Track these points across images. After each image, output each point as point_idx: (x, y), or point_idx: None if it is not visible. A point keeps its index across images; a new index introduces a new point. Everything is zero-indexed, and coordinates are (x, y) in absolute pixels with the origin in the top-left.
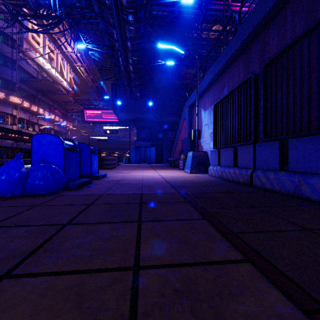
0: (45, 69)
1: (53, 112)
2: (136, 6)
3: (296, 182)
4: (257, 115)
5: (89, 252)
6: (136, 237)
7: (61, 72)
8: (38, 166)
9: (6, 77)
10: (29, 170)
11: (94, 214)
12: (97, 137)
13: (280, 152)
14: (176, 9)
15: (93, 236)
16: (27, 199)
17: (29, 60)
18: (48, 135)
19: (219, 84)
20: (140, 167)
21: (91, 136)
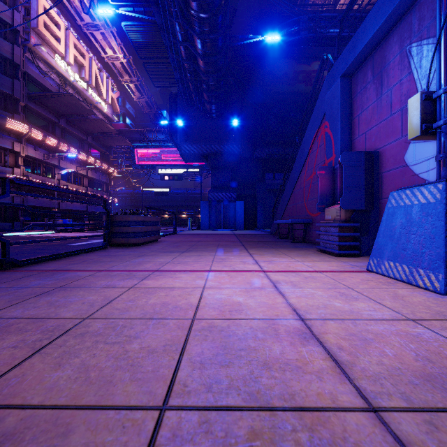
0: (71, 82)
1: (86, 150)
2: None
3: None
4: None
5: None
6: None
7: (97, 88)
8: None
9: (2, 89)
10: None
11: None
12: (154, 189)
13: None
14: None
15: None
16: None
17: (44, 66)
18: None
19: None
20: (212, 240)
21: (145, 187)
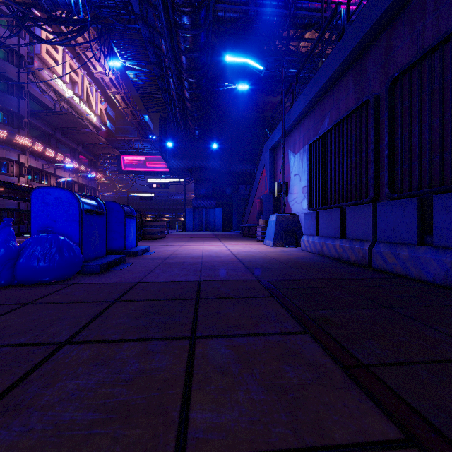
0: (66, 98)
1: (77, 158)
2: (193, 3)
3: (448, 264)
4: (379, 158)
5: (90, 414)
6: (184, 375)
7: (88, 101)
8: (37, 238)
9: (10, 108)
10: (22, 245)
11: (118, 321)
12: (140, 194)
13: (418, 215)
14: (252, 9)
15: (105, 371)
16: (16, 291)
17: (43, 85)
18: (56, 189)
19: (317, 115)
20: (199, 237)
21: (130, 192)
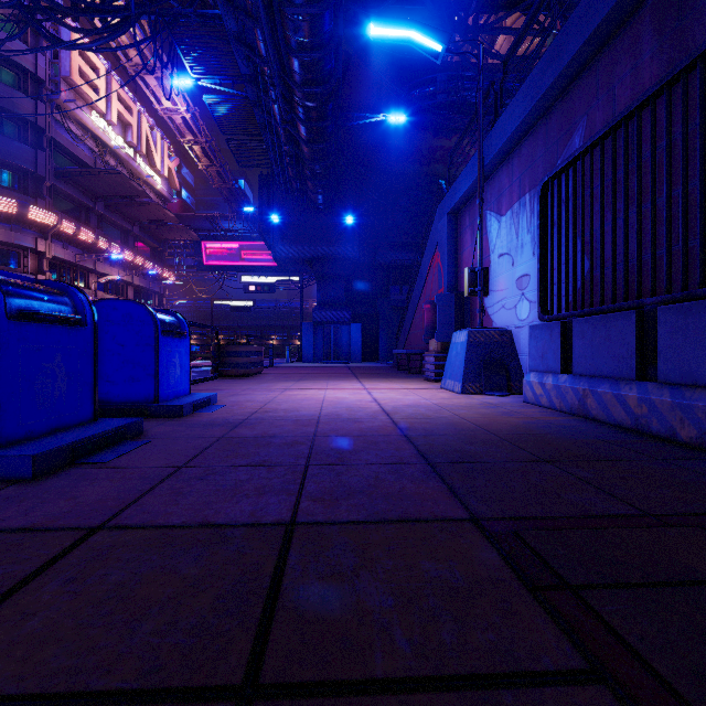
0: (113, 149)
1: (131, 245)
2: None
3: None
4: None
5: None
6: None
7: (148, 155)
8: None
9: (21, 165)
10: None
11: None
12: (231, 303)
13: None
14: None
15: None
16: None
17: (76, 128)
18: None
19: (553, 128)
20: (322, 372)
21: (216, 299)
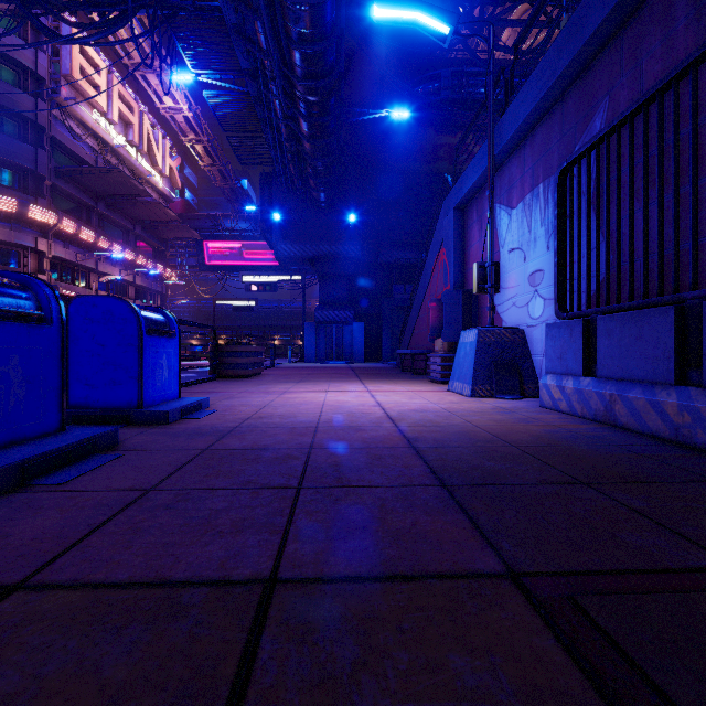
0: (114, 148)
1: (133, 245)
2: None
3: None
4: None
5: None
6: None
7: (150, 154)
8: None
9: (21, 163)
10: None
11: None
12: (233, 302)
13: None
14: None
15: None
16: None
17: (77, 127)
18: None
19: (570, 112)
20: (324, 373)
21: (218, 299)
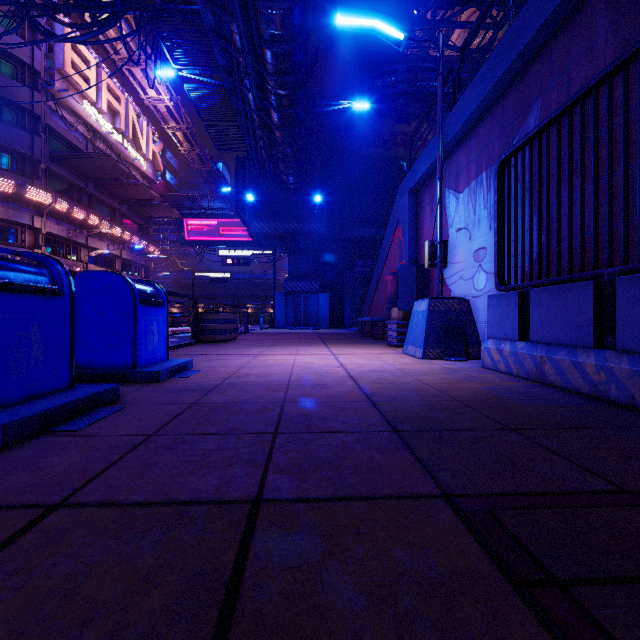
0: (102, 134)
1: (119, 222)
2: None
3: None
4: None
5: None
6: None
7: (135, 140)
8: None
9: (19, 149)
10: None
11: None
12: (210, 274)
13: None
14: None
15: None
16: None
17: (69, 115)
18: None
19: (508, 109)
20: (292, 338)
21: (197, 271)
